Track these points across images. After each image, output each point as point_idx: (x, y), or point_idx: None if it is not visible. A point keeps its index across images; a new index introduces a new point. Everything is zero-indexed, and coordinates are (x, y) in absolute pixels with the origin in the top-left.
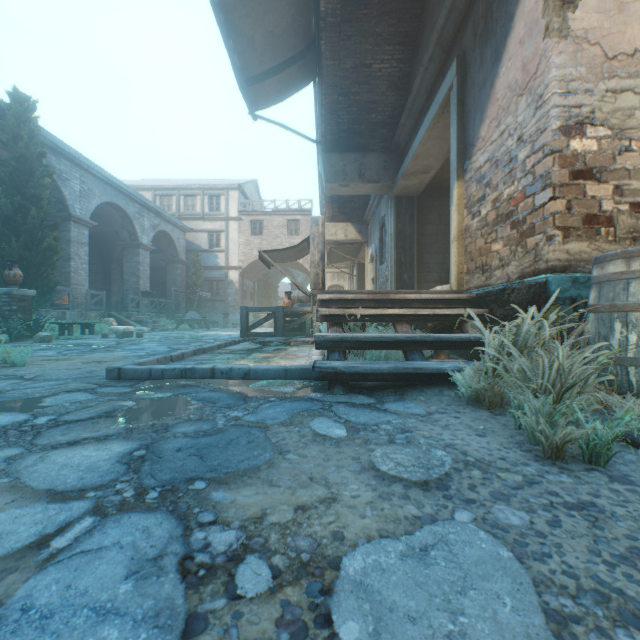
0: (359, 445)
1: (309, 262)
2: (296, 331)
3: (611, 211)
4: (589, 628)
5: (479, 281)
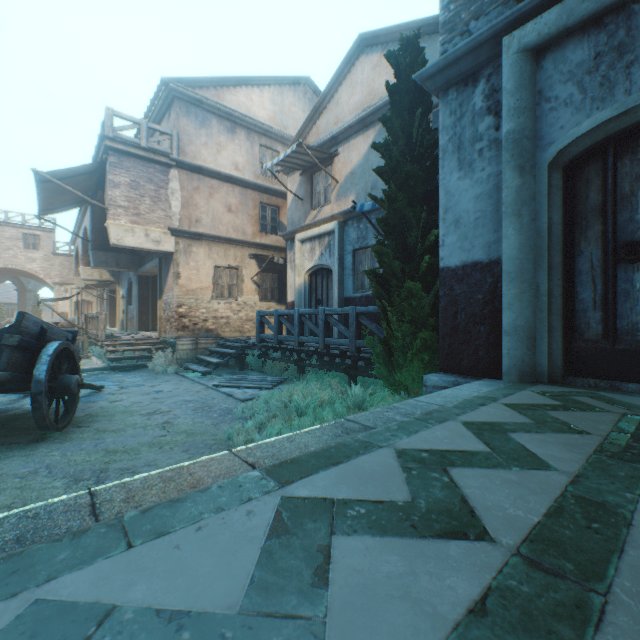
0: (126, 376)
1: (53, 277)
2: None
3: (189, 325)
4: (146, 379)
5: (165, 335)
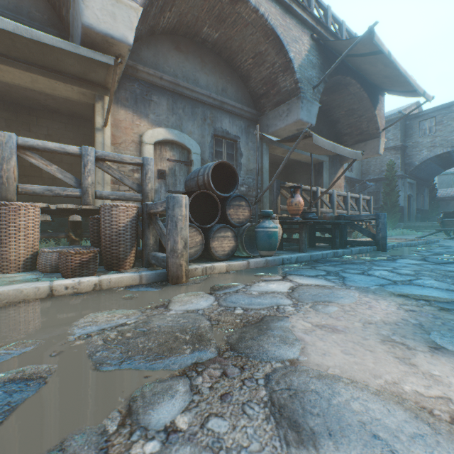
0: None
1: None
2: (316, 239)
3: None
4: None
5: None
